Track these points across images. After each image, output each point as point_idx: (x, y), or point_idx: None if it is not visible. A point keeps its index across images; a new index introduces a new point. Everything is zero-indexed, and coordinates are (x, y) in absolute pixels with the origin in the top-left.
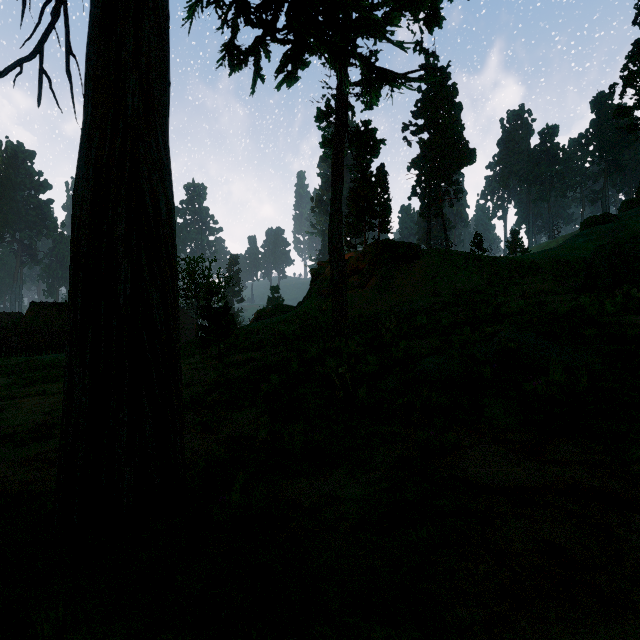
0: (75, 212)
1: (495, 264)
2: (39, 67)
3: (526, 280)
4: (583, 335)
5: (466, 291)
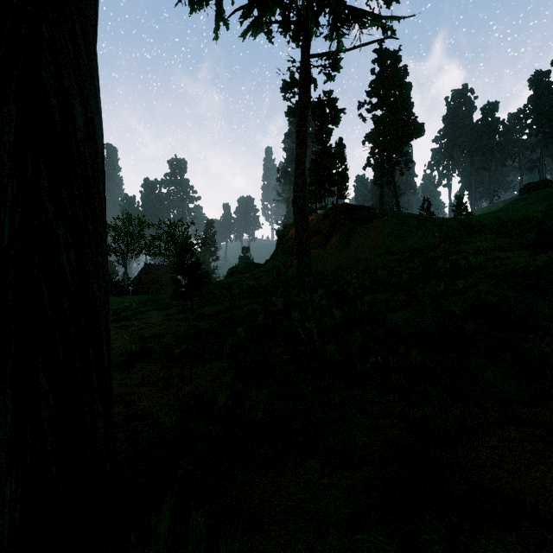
0: None
1: (445, 224)
2: None
3: (476, 238)
4: None
5: (419, 249)
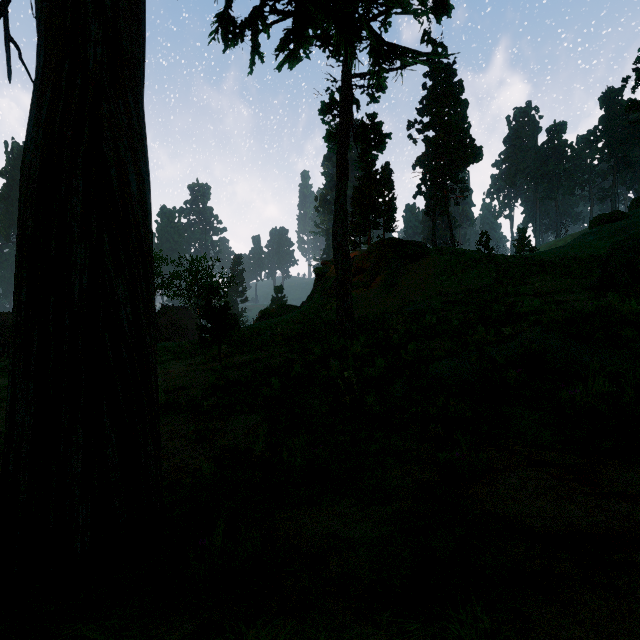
0: (22, 186)
1: (504, 262)
2: (7, 34)
3: (537, 279)
4: (619, 336)
5: (474, 290)
